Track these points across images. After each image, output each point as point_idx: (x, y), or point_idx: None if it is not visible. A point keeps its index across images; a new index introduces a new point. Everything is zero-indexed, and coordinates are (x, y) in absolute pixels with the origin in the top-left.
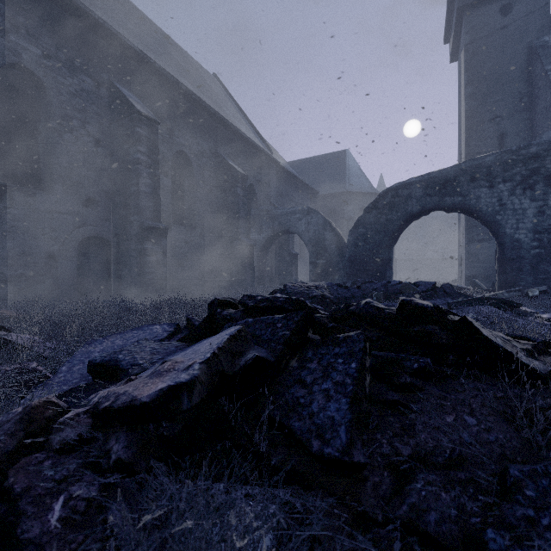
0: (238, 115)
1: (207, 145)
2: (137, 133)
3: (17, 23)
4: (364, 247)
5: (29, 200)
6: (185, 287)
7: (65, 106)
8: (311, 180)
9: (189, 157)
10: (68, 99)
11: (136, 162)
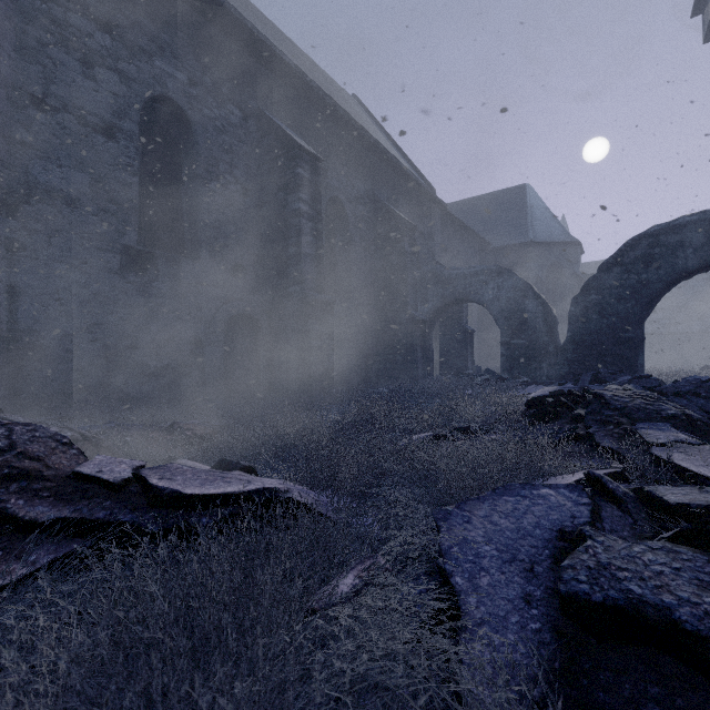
0: (390, 146)
1: (363, 188)
2: (298, 176)
3: (162, 43)
4: (598, 322)
5: (175, 269)
6: (339, 379)
7: (211, 146)
8: (475, 228)
9: (344, 205)
10: (214, 137)
11: (297, 214)
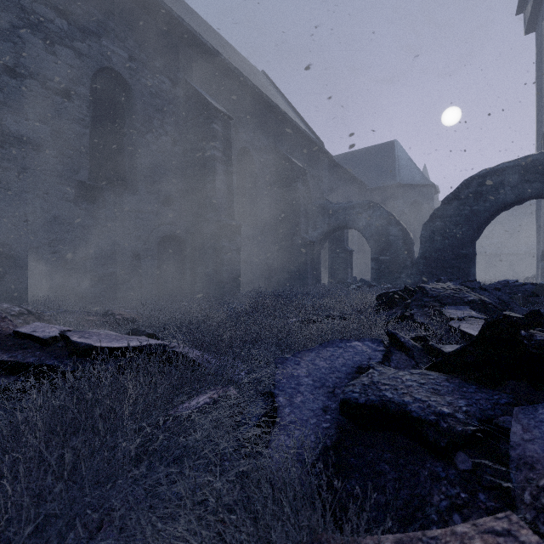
0: (290, 110)
1: (267, 141)
2: (213, 130)
3: (108, 28)
4: (442, 242)
5: (118, 200)
6: (248, 285)
7: (146, 107)
8: (356, 174)
9: (252, 154)
10: (149, 100)
11: (212, 159)
